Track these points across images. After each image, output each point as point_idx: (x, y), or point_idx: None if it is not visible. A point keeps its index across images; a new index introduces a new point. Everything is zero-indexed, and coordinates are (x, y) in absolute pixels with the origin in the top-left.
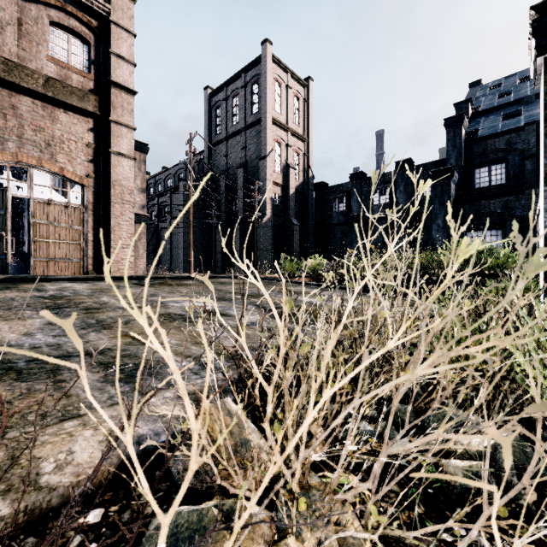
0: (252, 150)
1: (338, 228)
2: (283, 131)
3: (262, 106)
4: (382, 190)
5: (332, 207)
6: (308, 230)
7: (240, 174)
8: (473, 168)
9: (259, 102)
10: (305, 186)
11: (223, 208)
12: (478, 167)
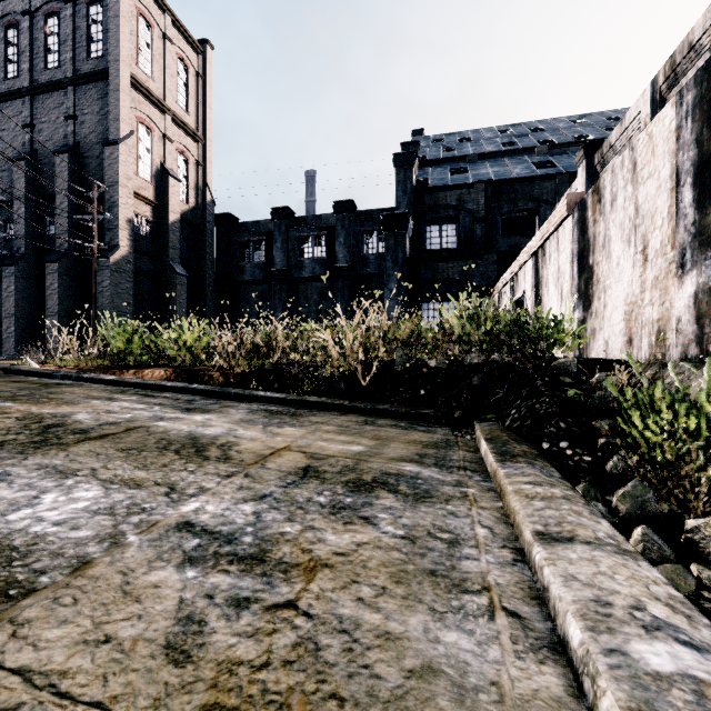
0: (90, 126)
1: (254, 288)
2: (156, 109)
3: (111, 47)
4: (316, 240)
5: (244, 255)
6: (205, 286)
7: (62, 166)
8: (425, 225)
9: (104, 39)
10: (199, 215)
11: (21, 228)
12: (429, 224)
